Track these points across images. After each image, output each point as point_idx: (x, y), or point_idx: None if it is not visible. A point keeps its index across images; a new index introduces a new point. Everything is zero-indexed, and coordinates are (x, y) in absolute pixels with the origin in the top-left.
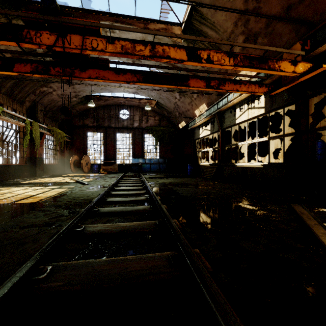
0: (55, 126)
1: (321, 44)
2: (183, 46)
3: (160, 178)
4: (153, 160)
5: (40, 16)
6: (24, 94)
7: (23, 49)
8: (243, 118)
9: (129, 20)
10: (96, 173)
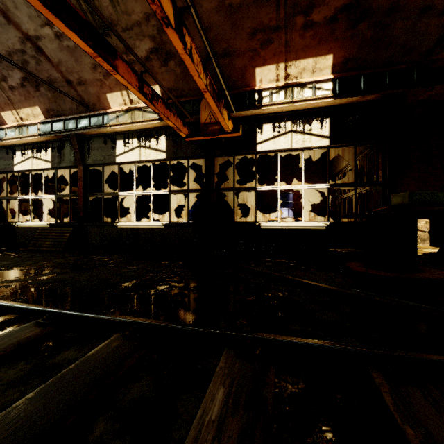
0: None
1: (234, 110)
2: None
3: None
4: None
5: None
6: None
7: None
8: (131, 157)
9: None
10: None
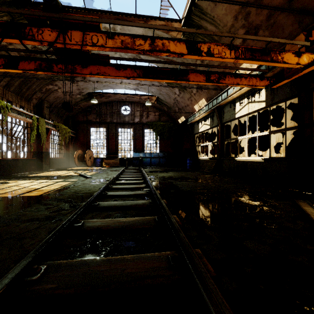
0: (61, 122)
1: None
2: (182, 40)
3: (160, 171)
4: (153, 154)
5: (42, 13)
6: (31, 92)
7: (25, 46)
8: (243, 112)
9: (130, 18)
10: (99, 167)
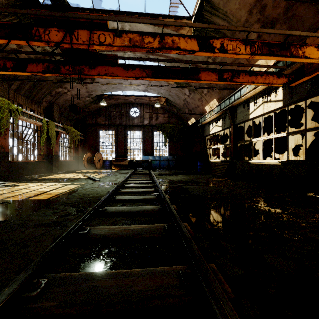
0: (70, 125)
1: None
2: (194, 36)
3: (170, 175)
4: (163, 157)
5: (48, 12)
6: (41, 95)
7: (32, 47)
8: (258, 112)
9: (139, 17)
10: (108, 170)
